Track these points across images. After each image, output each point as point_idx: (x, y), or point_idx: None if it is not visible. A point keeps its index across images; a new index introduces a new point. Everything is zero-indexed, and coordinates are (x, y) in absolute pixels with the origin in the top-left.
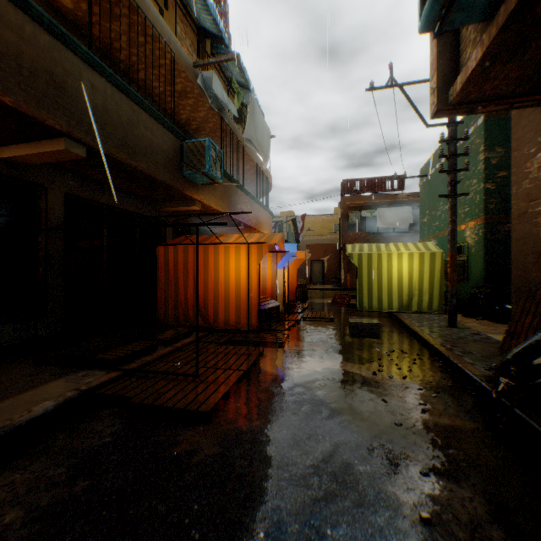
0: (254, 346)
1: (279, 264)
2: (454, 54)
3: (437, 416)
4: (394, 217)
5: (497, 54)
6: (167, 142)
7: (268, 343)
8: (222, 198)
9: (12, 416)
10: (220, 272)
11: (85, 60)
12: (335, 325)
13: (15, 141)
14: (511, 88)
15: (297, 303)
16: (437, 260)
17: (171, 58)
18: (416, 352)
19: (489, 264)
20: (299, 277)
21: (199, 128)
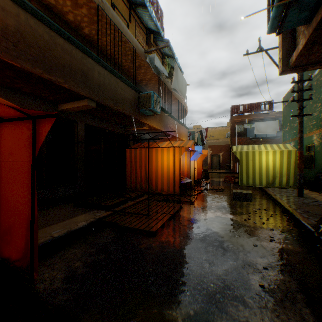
0: (177, 203)
1: (191, 158)
2: (292, 38)
3: (279, 243)
4: (266, 127)
5: (314, 41)
6: (132, 95)
7: (185, 202)
8: (159, 121)
9: (70, 227)
10: (158, 163)
11: (96, 61)
12: (224, 193)
13: (65, 102)
14: None
15: (203, 180)
16: (292, 155)
17: (133, 51)
18: (273, 210)
19: None
20: (204, 165)
21: (147, 84)
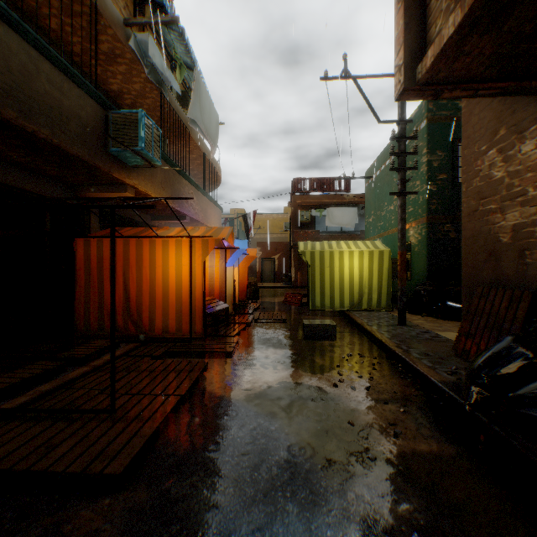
0: (197, 357)
1: (228, 261)
2: (422, 28)
3: (412, 439)
4: (341, 217)
5: (478, 19)
6: (86, 108)
7: (214, 352)
8: (163, 186)
9: None
10: (157, 271)
11: None
12: (288, 326)
13: None
14: (481, 70)
15: (248, 302)
16: (385, 259)
17: (91, 5)
18: (373, 354)
19: (431, 262)
20: (250, 275)
21: (134, 104)
